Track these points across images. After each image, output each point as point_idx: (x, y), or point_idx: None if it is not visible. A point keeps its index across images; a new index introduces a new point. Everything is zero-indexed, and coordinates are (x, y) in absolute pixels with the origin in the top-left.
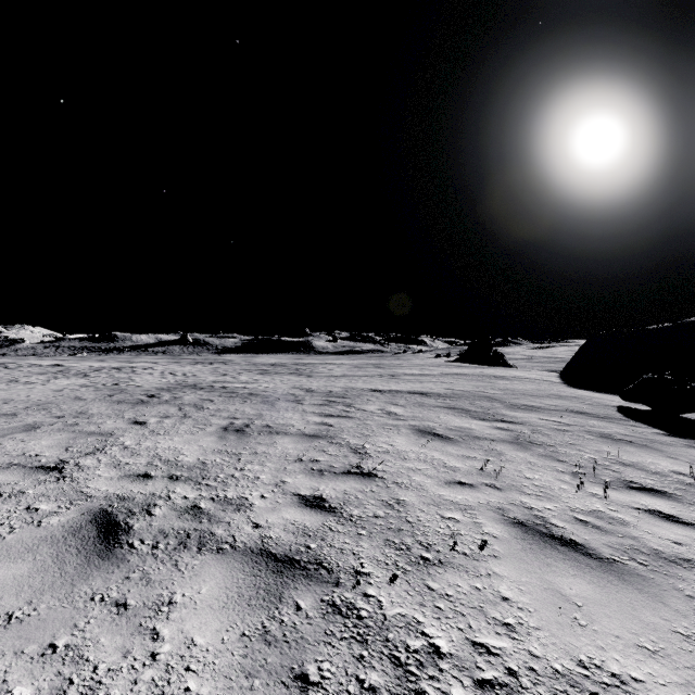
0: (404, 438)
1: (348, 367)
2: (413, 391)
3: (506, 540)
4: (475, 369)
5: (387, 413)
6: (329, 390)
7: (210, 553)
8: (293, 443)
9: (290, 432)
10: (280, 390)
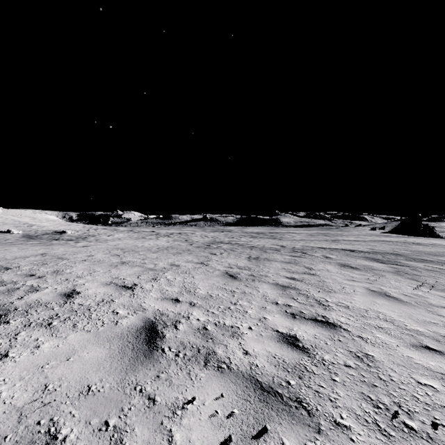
0: (332, 266)
1: (304, 235)
2: (345, 249)
3: (364, 293)
4: (400, 238)
5: (325, 257)
6: (293, 246)
7: (262, 282)
8: (280, 264)
9: (277, 261)
10: (266, 245)
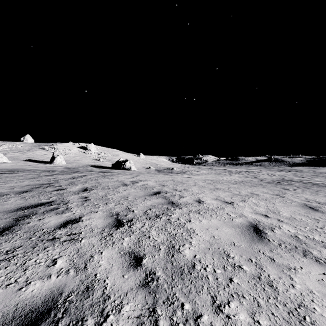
0: None
1: None
2: None
3: None
4: None
5: None
6: None
7: None
8: None
9: None
10: None
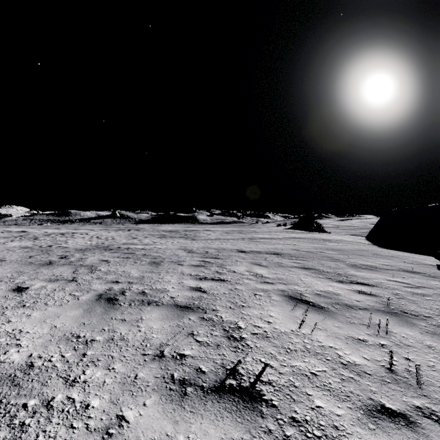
0: (278, 309)
1: (220, 233)
2: (269, 252)
3: None
4: (307, 234)
5: (254, 274)
6: (206, 251)
7: None
8: (161, 320)
9: (162, 302)
10: (169, 251)
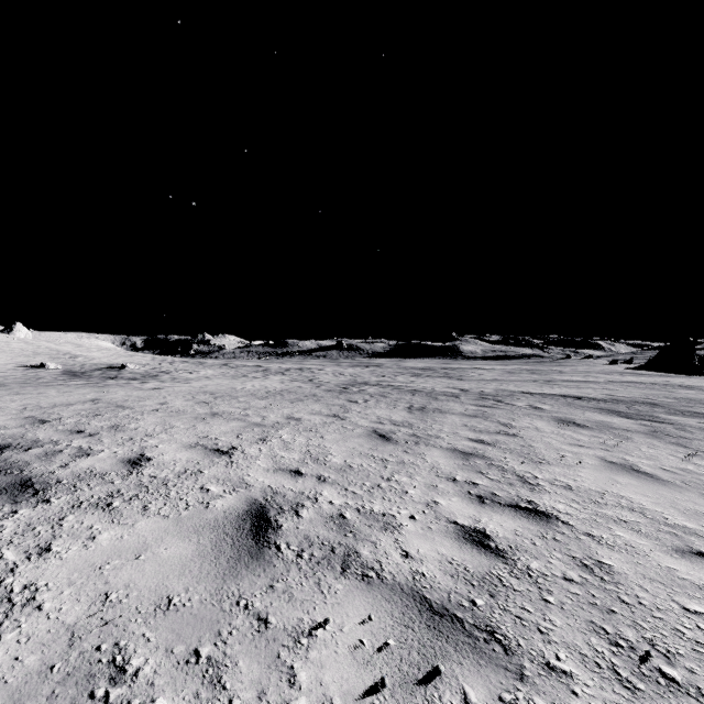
0: (544, 422)
1: (498, 372)
2: (566, 395)
3: (596, 465)
4: (657, 378)
5: (533, 408)
6: (481, 390)
7: (431, 447)
8: (459, 418)
9: (455, 413)
10: (437, 389)
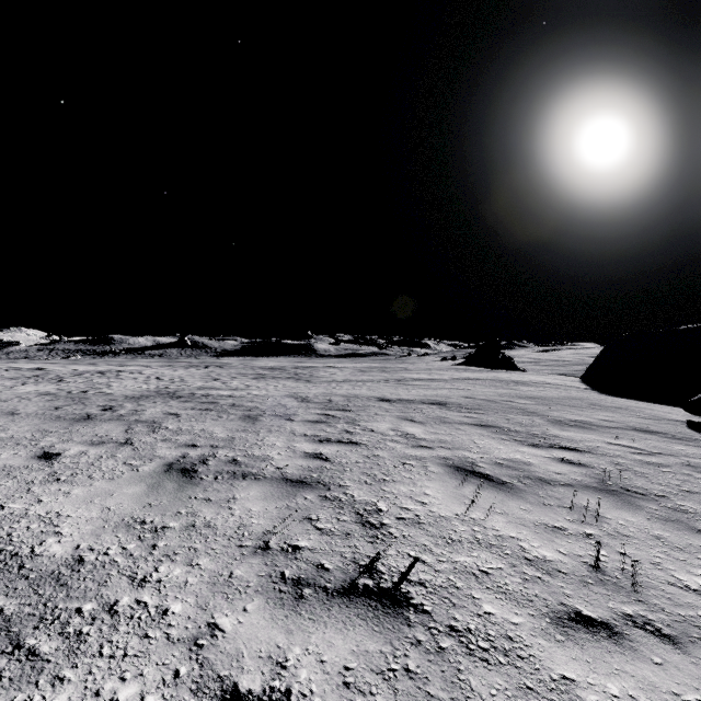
0: (437, 484)
1: (350, 371)
2: (427, 400)
3: None
4: (488, 373)
5: (403, 435)
6: (328, 399)
7: None
8: (263, 500)
9: (263, 474)
10: (271, 399)
